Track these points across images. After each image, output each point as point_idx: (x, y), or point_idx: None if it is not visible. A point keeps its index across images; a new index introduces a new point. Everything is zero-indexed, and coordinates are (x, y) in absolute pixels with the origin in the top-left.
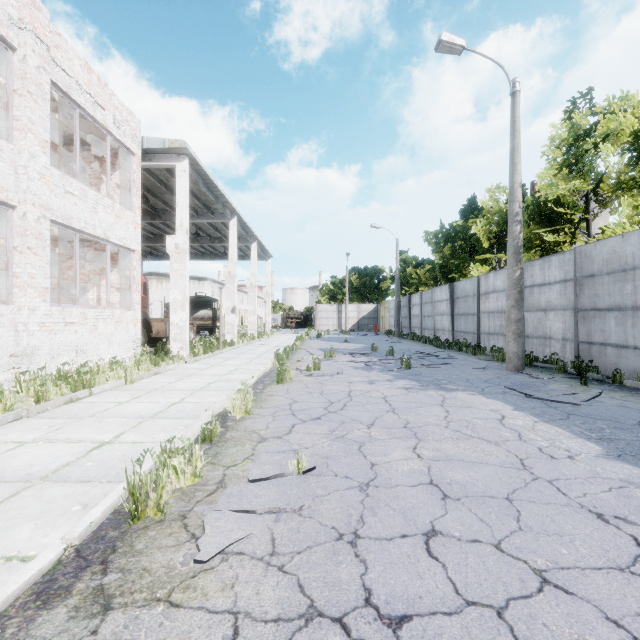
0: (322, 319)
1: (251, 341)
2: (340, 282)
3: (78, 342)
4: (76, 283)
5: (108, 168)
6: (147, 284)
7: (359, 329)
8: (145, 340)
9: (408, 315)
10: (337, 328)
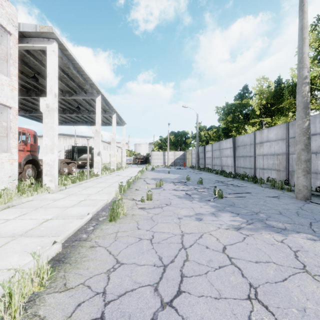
0: (155, 159)
1: (111, 173)
2: (164, 139)
3: None
4: None
5: None
6: (36, 136)
7: (175, 165)
8: (34, 173)
9: (203, 157)
10: (163, 164)
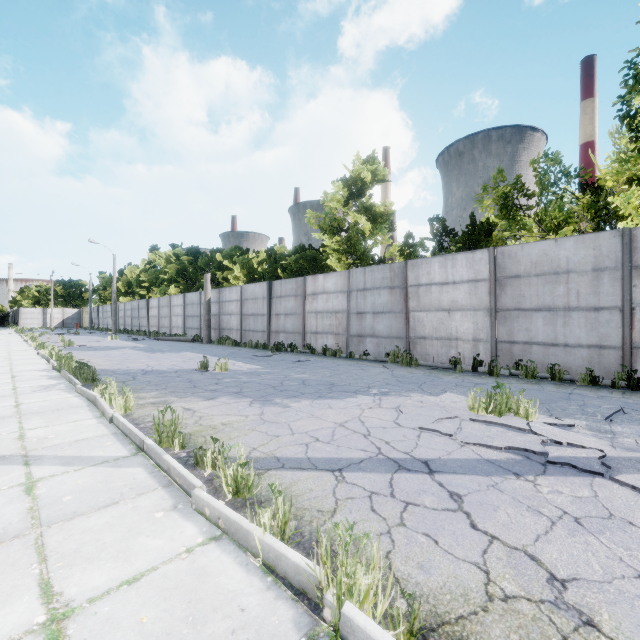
0: (27, 319)
1: None
2: (45, 291)
3: None
4: None
5: None
6: None
7: (64, 327)
8: None
9: (98, 317)
10: (43, 326)
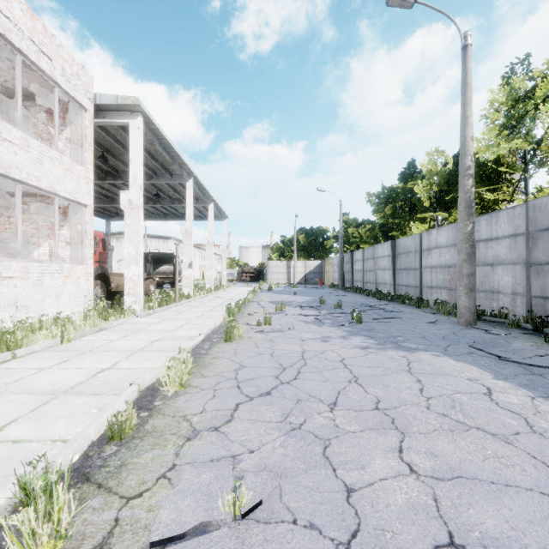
0: (273, 274)
1: (207, 294)
2: (289, 241)
3: (18, 297)
4: (17, 236)
5: (56, 120)
6: (106, 240)
7: (306, 282)
8: (104, 293)
9: (351, 270)
10: (286, 281)
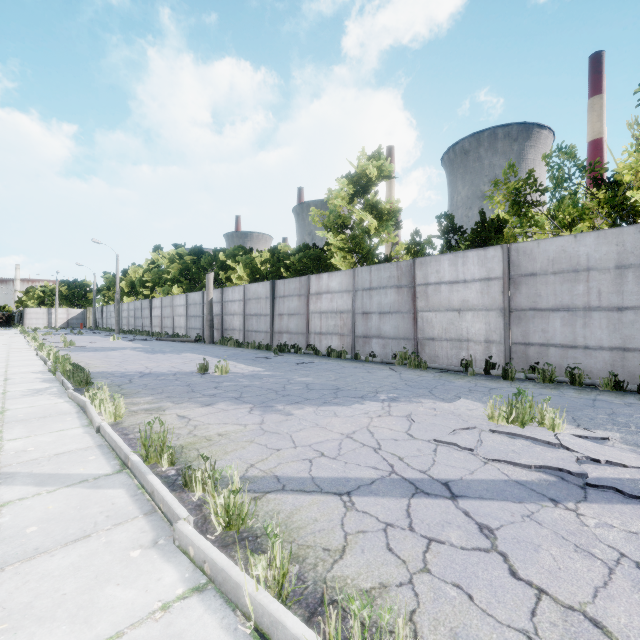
0: (32, 319)
1: None
2: (50, 291)
3: None
4: None
5: None
6: None
7: (69, 327)
8: None
9: (102, 317)
10: (47, 326)
